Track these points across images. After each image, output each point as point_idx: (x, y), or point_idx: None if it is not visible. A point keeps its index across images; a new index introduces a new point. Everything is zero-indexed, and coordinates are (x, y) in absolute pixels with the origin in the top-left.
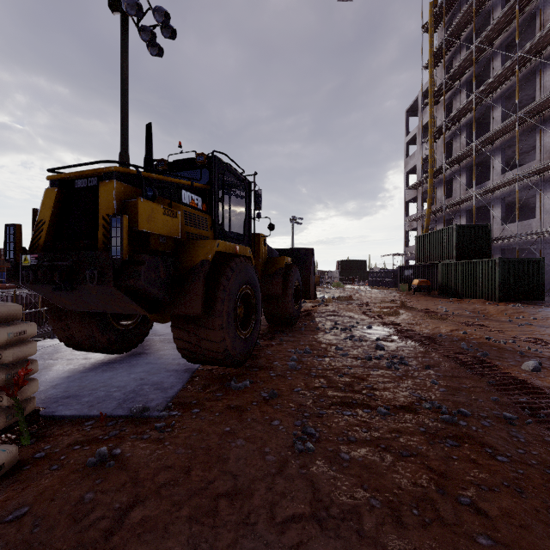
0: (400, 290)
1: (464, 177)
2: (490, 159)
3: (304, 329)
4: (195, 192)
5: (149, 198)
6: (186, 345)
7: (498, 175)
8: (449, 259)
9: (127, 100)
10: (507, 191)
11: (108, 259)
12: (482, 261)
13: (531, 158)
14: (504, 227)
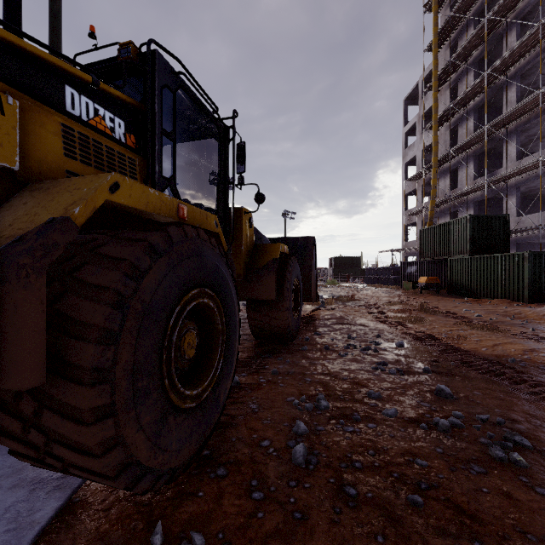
0: (404, 289)
1: (471, 166)
2: (500, 146)
3: (307, 348)
4: (107, 105)
5: None
6: (23, 450)
7: (513, 162)
8: (462, 254)
9: (59, 27)
10: (523, 178)
11: None
12: (505, 256)
13: (544, 145)
14: (520, 218)
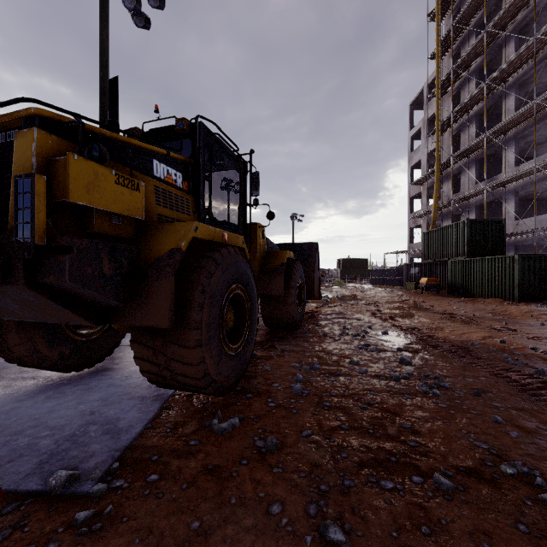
0: (406, 289)
1: (473, 170)
2: (501, 151)
3: (309, 335)
4: (173, 166)
5: (93, 160)
6: (151, 367)
7: (511, 168)
8: (460, 256)
9: (107, 74)
10: (521, 184)
11: (17, 245)
12: (498, 258)
13: (544, 150)
14: (518, 222)
